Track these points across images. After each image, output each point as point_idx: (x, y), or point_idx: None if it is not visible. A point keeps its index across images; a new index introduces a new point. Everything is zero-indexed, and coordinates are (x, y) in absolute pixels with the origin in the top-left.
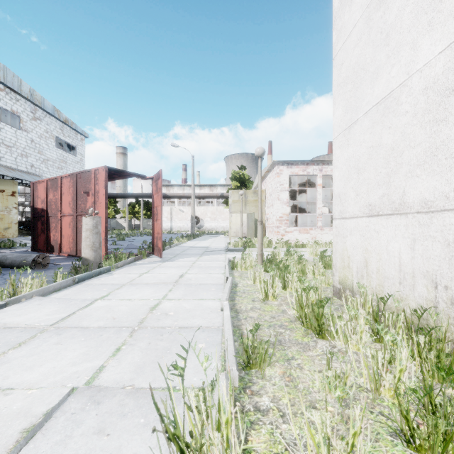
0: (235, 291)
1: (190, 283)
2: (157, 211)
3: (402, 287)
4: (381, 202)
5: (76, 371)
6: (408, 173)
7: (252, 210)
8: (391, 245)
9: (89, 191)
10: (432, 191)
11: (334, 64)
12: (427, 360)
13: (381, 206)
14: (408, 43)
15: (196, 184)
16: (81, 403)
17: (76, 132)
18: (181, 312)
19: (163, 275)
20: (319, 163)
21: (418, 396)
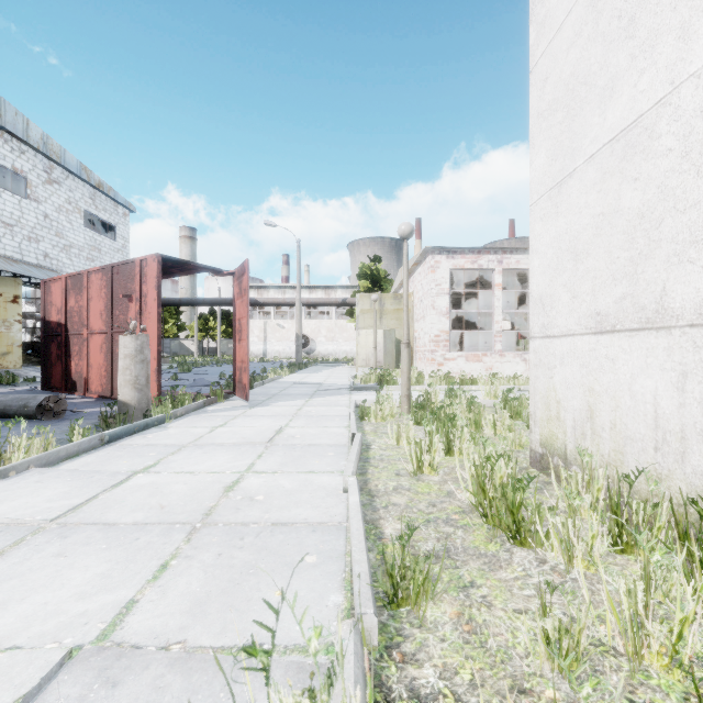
0: (366, 457)
1: (293, 443)
2: (240, 325)
3: (660, 456)
4: (620, 309)
5: (83, 611)
6: (672, 257)
7: (392, 325)
8: (639, 382)
9: (132, 294)
10: None
11: (532, 81)
12: None
13: (620, 316)
14: (672, 29)
15: (304, 285)
16: (80, 686)
17: (115, 203)
18: (276, 495)
19: (249, 430)
20: (498, 251)
21: None
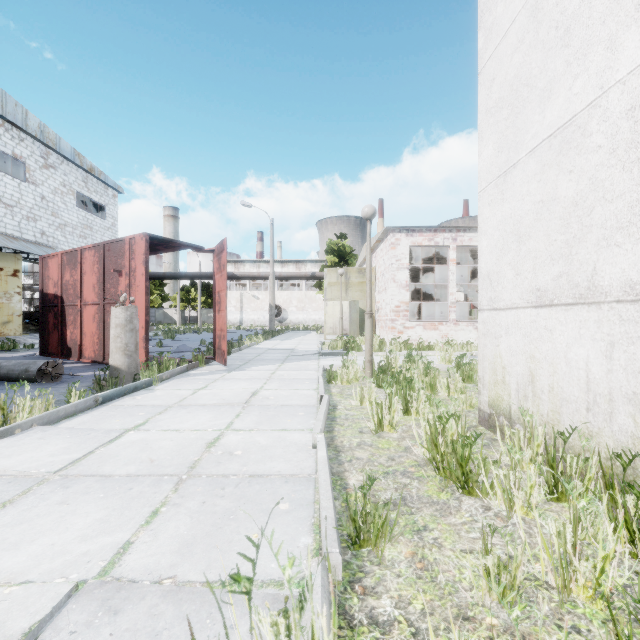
0: (333, 416)
1: (267, 404)
2: (219, 297)
3: (592, 416)
4: (557, 285)
5: (86, 551)
6: (601, 241)
7: (357, 296)
8: (574, 350)
9: (122, 269)
10: None
11: (481, 81)
12: None
13: (557, 292)
14: (601, 41)
15: (277, 260)
16: (87, 614)
17: (106, 185)
18: (253, 450)
19: (228, 392)
20: (452, 229)
21: None
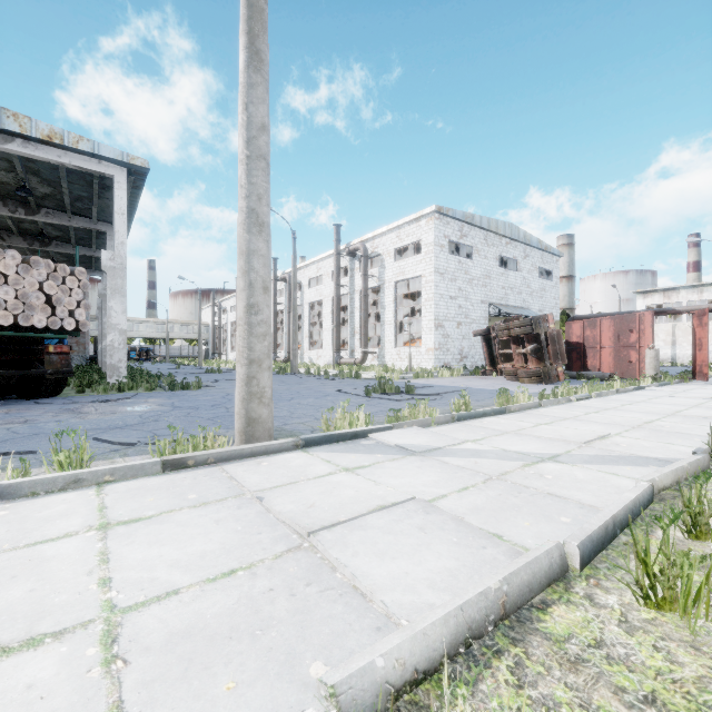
0: None
1: None
2: (700, 342)
3: None
4: None
5: None
6: None
7: None
8: None
9: (633, 329)
10: None
11: None
12: None
13: None
14: None
15: None
16: None
17: (552, 255)
18: None
19: None
20: None
21: None
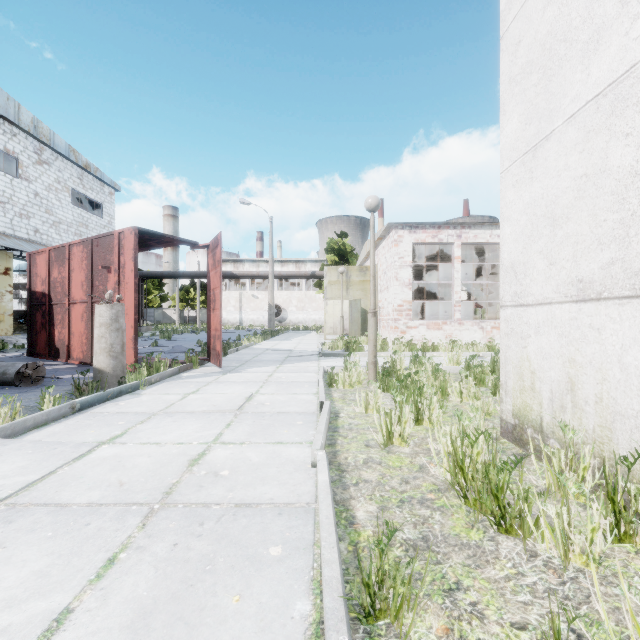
0: (335, 426)
1: (262, 411)
2: (214, 295)
3: None
4: (608, 275)
5: (6, 625)
6: None
7: (358, 295)
8: (632, 354)
9: (111, 265)
10: None
11: (502, 47)
12: None
13: (608, 282)
14: None
15: (277, 259)
16: None
17: (102, 182)
18: (242, 470)
19: (220, 397)
20: (457, 226)
21: None
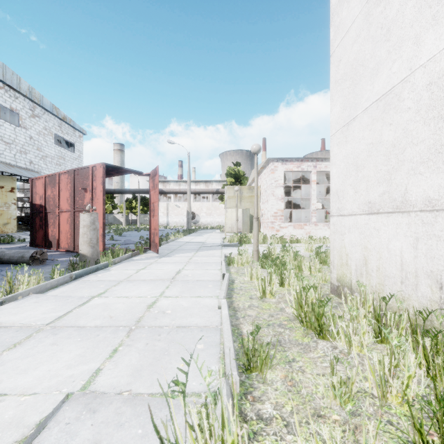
0: (232, 288)
1: (187, 279)
2: (153, 207)
3: (404, 287)
4: (382, 200)
5: (71, 374)
6: (410, 170)
7: (247, 206)
8: (393, 243)
9: (87, 187)
10: (436, 189)
11: (331, 61)
12: (433, 363)
13: (382, 204)
14: (410, 38)
15: (192, 180)
16: (76, 412)
17: (74, 129)
18: (178, 310)
19: (160, 271)
20: (313, 160)
21: (433, 409)
